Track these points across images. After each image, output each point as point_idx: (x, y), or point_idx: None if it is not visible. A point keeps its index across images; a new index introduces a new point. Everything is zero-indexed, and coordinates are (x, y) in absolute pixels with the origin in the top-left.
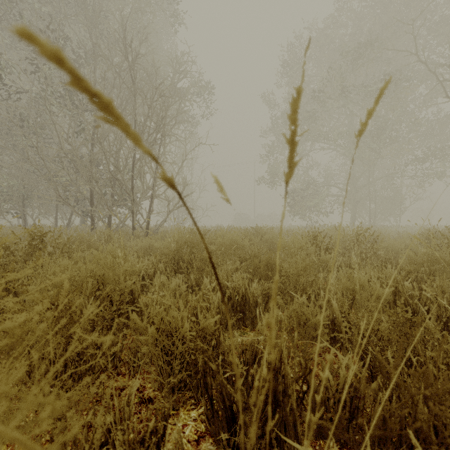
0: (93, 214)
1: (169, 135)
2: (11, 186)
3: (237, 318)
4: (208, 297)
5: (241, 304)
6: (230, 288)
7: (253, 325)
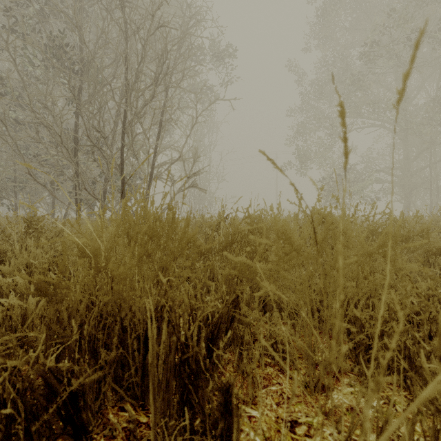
0: (78, 199)
1: (173, 87)
2: None
3: None
4: None
5: None
6: None
7: None
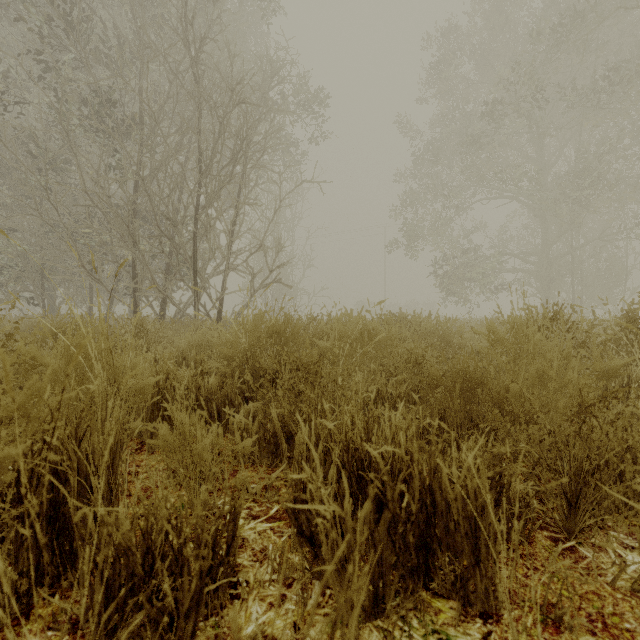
0: (137, 296)
1: (254, 167)
2: (22, 257)
3: (406, 567)
4: (308, 506)
5: (419, 517)
6: (384, 467)
7: (463, 597)
